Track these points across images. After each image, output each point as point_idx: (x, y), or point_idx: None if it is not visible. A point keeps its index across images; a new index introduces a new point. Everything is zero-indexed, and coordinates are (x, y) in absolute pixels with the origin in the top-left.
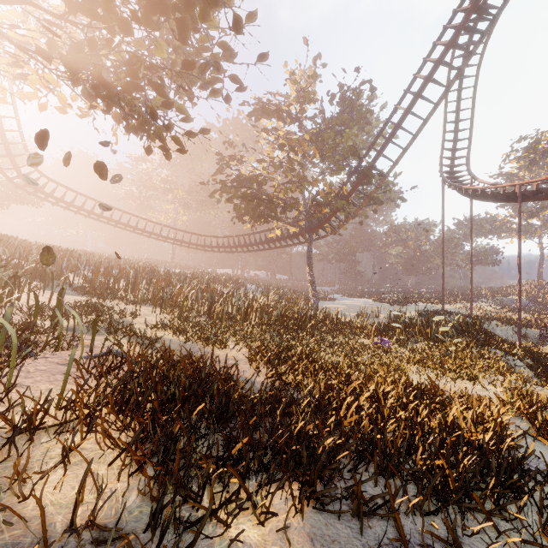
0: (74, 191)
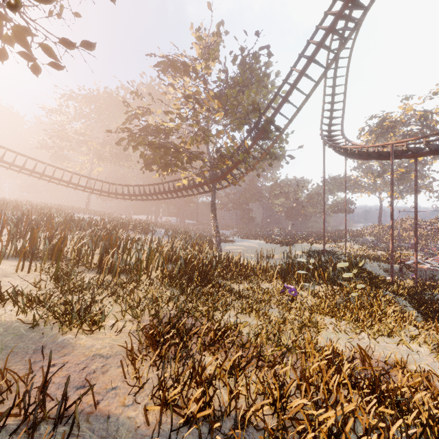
0: None
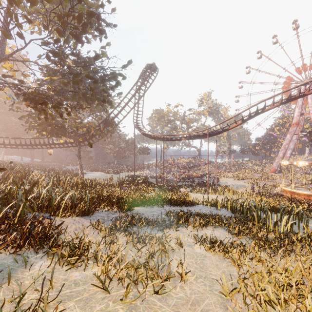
0: None
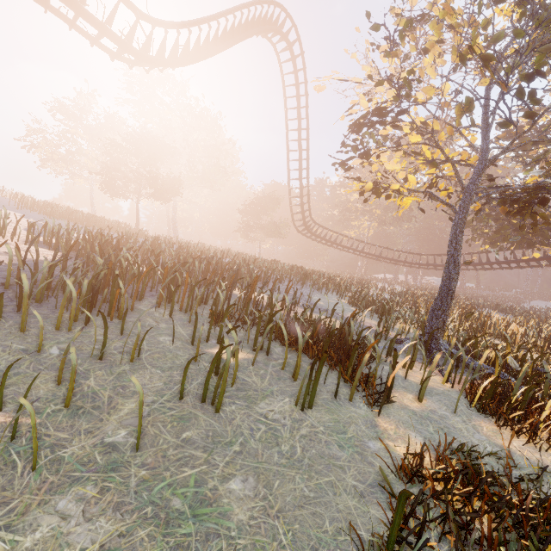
0: (326, 228)
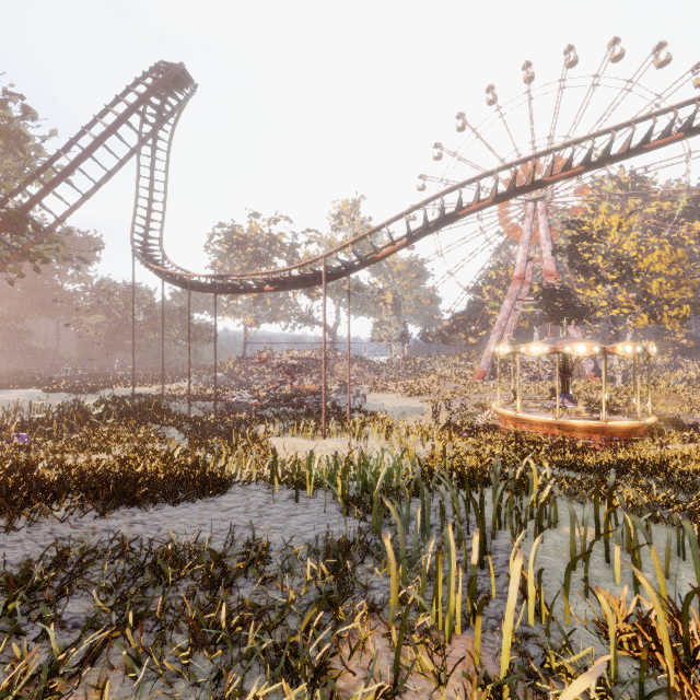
0: None
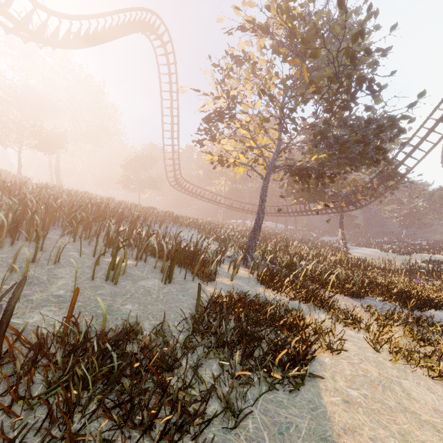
0: (193, 184)
